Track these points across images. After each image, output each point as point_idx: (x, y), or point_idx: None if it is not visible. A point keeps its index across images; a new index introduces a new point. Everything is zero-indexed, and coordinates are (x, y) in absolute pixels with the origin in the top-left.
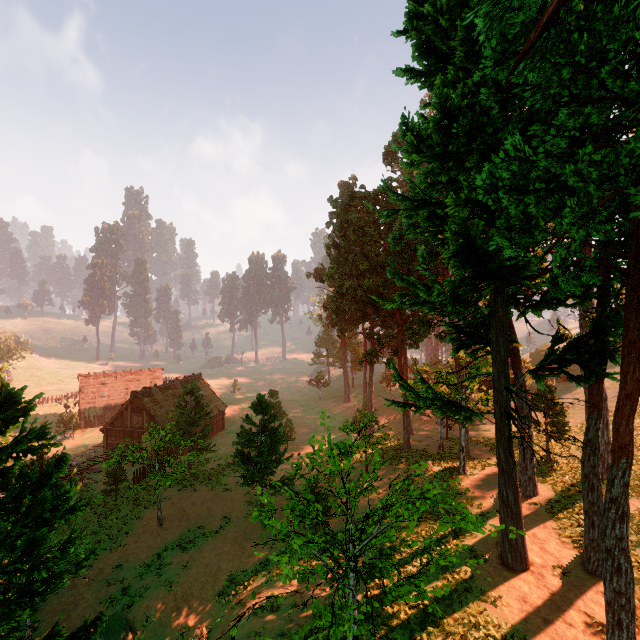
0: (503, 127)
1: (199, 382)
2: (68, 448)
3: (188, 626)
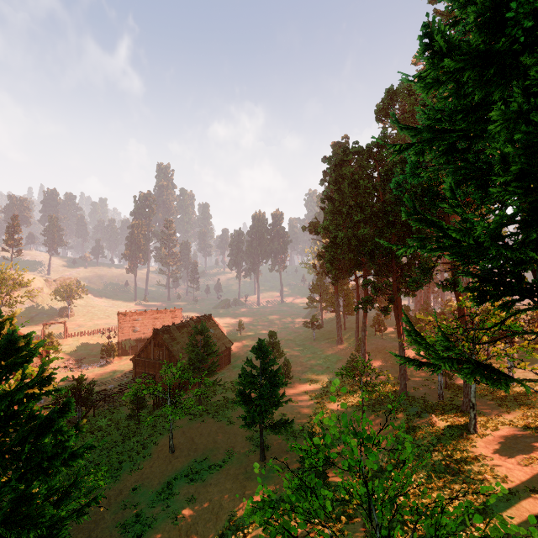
0: None
1: (209, 322)
2: (107, 373)
3: None
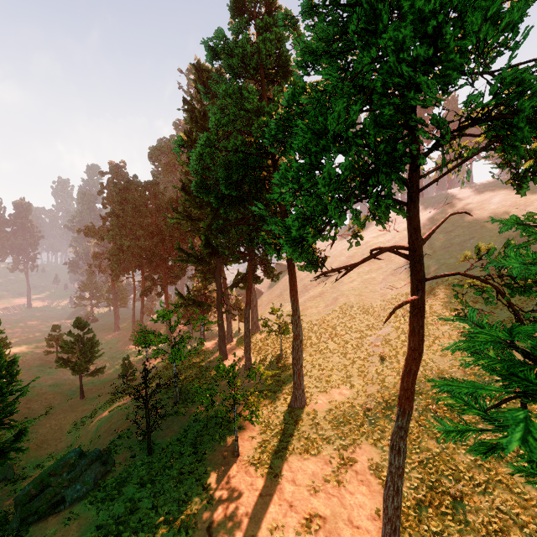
0: None
1: None
2: None
3: (53, 451)
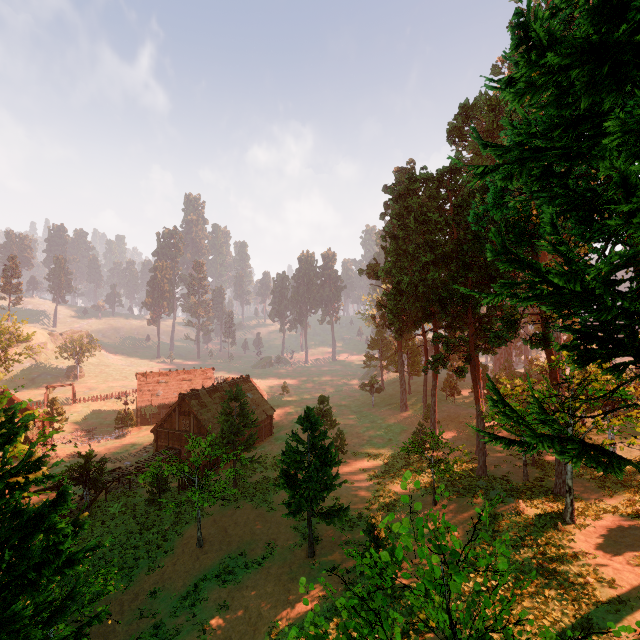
0: None
1: (247, 384)
2: (123, 446)
3: None
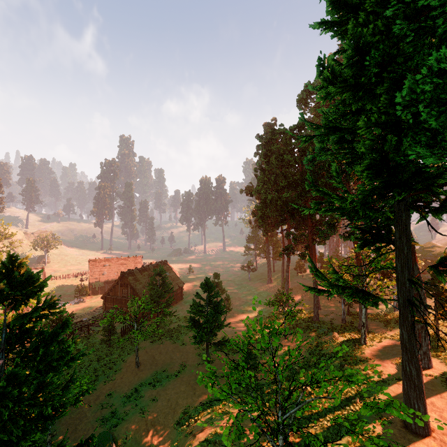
0: (410, 58)
1: (165, 266)
2: (81, 308)
3: (155, 445)
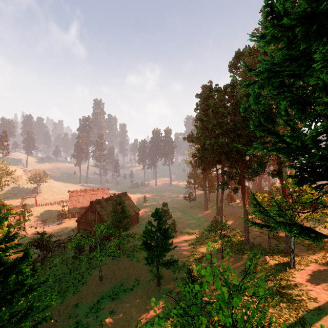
0: None
1: (125, 196)
2: (61, 228)
3: None
